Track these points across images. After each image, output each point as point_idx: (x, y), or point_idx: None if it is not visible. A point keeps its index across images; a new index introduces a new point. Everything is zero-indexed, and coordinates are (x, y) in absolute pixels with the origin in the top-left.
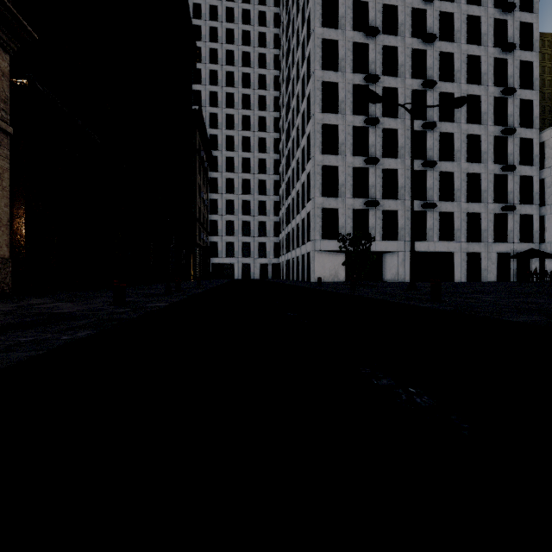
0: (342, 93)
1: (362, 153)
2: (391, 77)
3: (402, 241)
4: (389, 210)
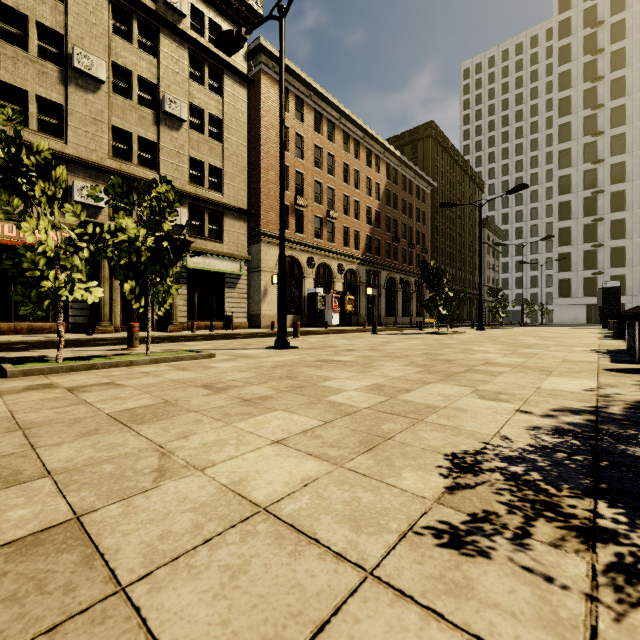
0: (574, 206)
1: (593, 239)
2: (618, 184)
3: (629, 296)
4: (617, 275)
